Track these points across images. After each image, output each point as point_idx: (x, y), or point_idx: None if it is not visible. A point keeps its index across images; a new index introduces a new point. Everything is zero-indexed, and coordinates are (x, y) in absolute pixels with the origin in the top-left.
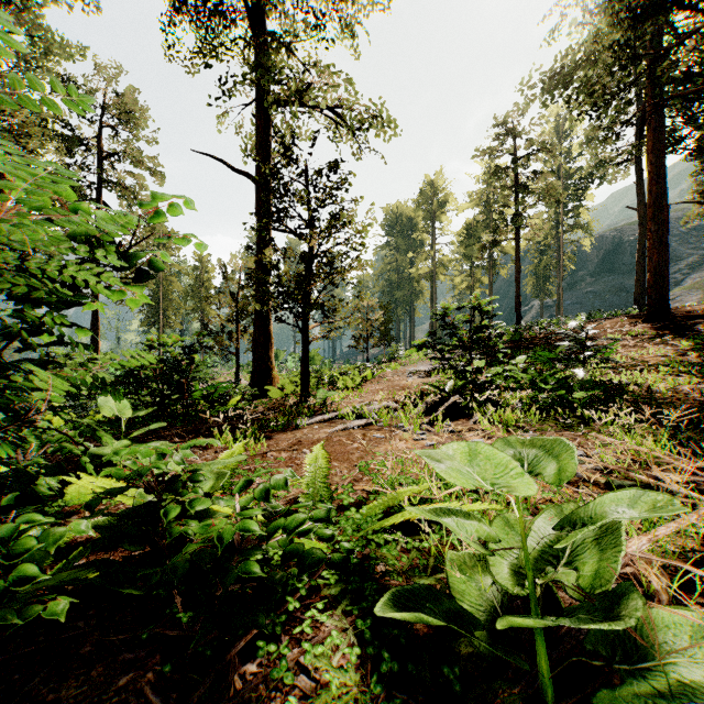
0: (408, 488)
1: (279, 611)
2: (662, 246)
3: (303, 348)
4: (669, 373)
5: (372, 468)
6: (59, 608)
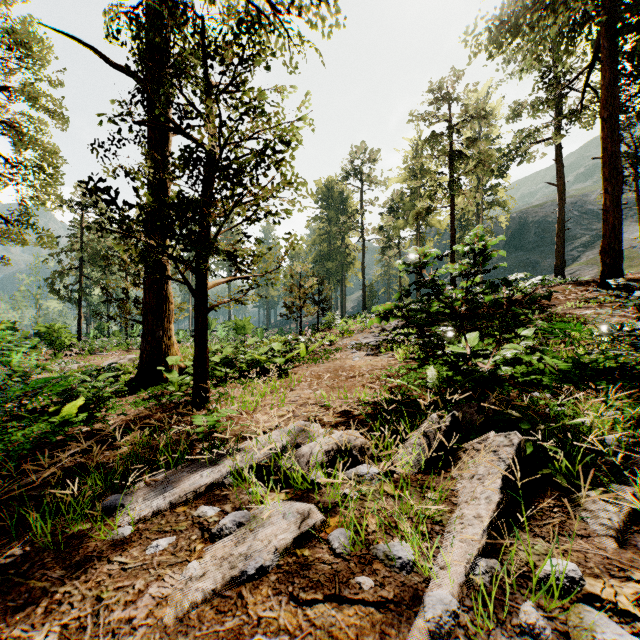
0: None
1: None
2: (616, 208)
3: (196, 317)
4: None
5: None
6: None
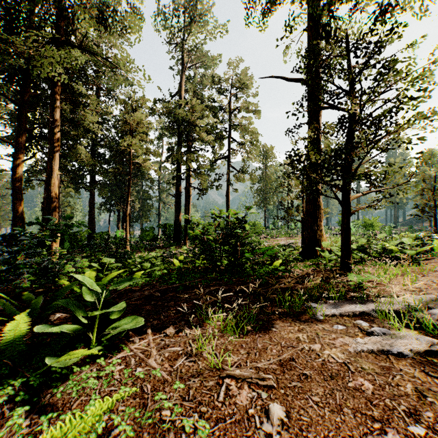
0: None
1: None
2: None
3: (342, 218)
4: None
5: None
6: None
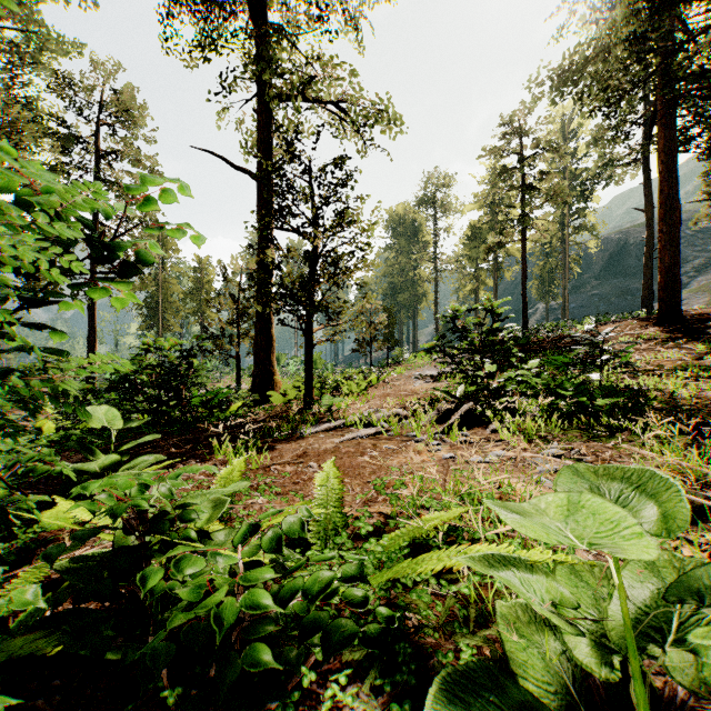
0: (435, 515)
1: (291, 684)
2: (674, 248)
3: (306, 351)
4: (687, 378)
5: (387, 485)
6: None
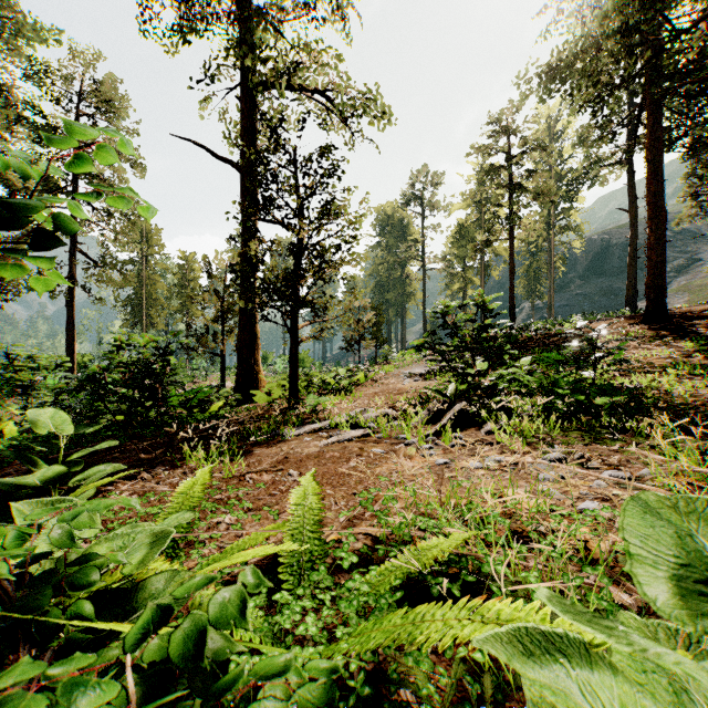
0: (433, 542)
1: None
2: (660, 246)
3: (291, 349)
4: (678, 376)
5: (375, 497)
6: None
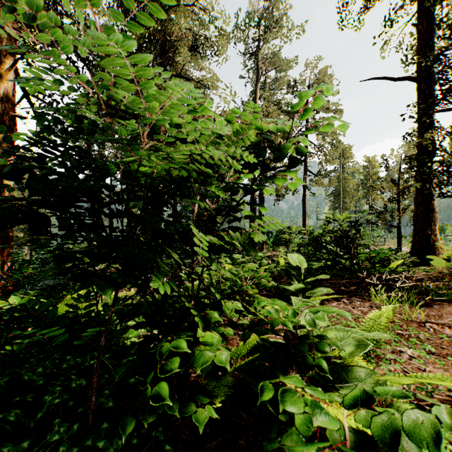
0: None
1: None
2: None
3: None
4: None
5: None
6: (202, 418)
